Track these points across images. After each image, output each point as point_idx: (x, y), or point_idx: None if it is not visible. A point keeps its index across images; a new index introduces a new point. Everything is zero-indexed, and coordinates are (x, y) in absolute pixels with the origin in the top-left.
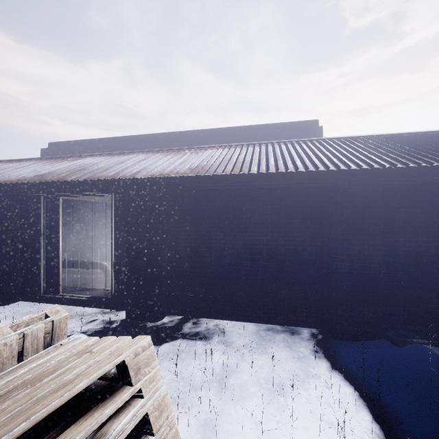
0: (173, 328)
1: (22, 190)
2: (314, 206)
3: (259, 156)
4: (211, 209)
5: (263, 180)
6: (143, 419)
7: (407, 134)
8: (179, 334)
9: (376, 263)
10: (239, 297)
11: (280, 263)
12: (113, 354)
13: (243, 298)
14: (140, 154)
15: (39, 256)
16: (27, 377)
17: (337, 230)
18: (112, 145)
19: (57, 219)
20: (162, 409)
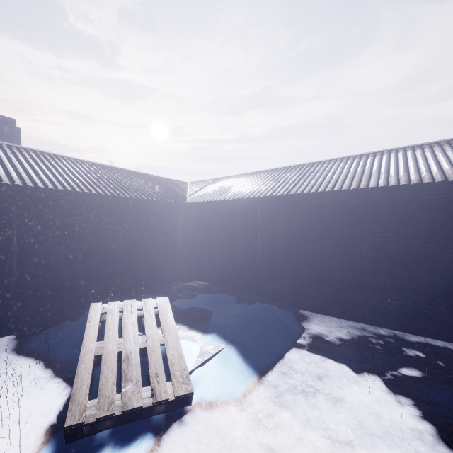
0: None
1: None
2: None
3: None
4: None
5: None
6: None
7: (96, 164)
8: None
9: (61, 263)
10: None
11: None
12: None
13: None
14: None
15: None
16: None
17: (23, 239)
18: None
19: None
20: None
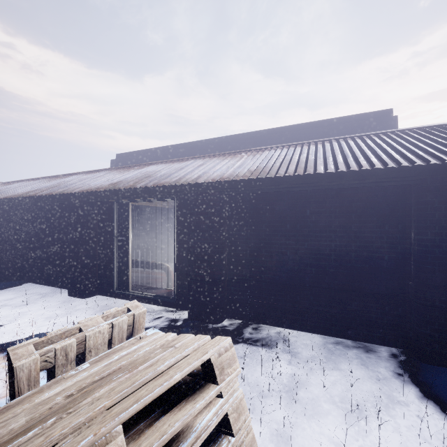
0: (233, 331)
1: (100, 197)
2: (393, 207)
3: (324, 154)
4: (272, 212)
5: (331, 180)
6: (223, 418)
7: None
8: (240, 338)
9: None
10: (303, 305)
11: (350, 271)
12: (198, 351)
13: (307, 307)
14: (198, 160)
15: (113, 256)
16: (122, 363)
17: (425, 236)
18: (170, 153)
19: (128, 223)
20: (240, 412)
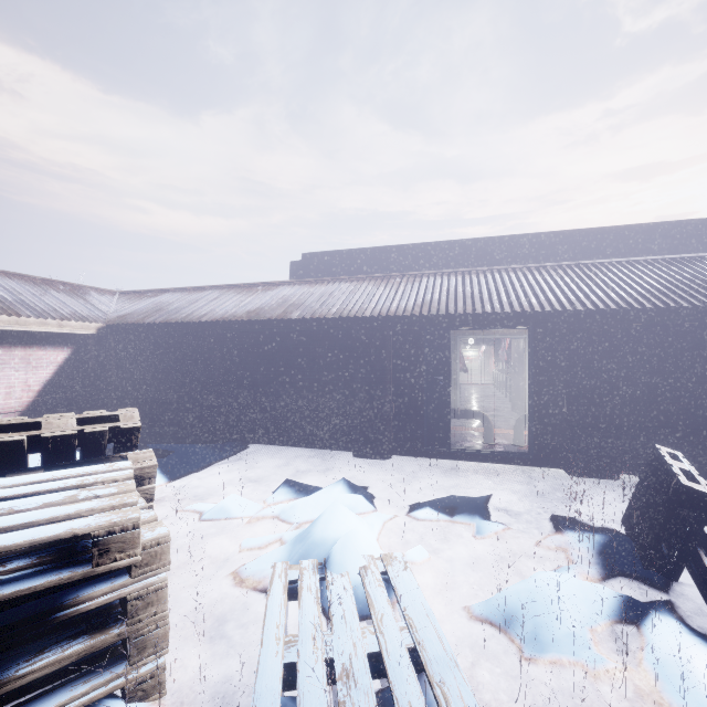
0: None
1: (416, 323)
2: None
3: None
4: (680, 346)
5: None
6: None
7: None
8: None
9: None
10: None
11: None
12: None
13: None
14: (504, 273)
15: (421, 402)
16: None
17: None
18: (398, 256)
19: (447, 358)
20: None
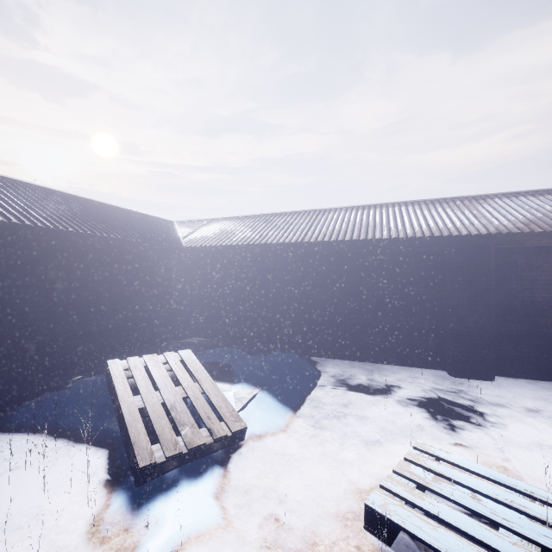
0: None
1: None
2: None
3: None
4: None
5: None
6: None
7: (60, 193)
8: None
9: (40, 319)
10: None
11: None
12: None
13: None
14: None
15: None
16: None
17: None
18: None
19: None
20: None
